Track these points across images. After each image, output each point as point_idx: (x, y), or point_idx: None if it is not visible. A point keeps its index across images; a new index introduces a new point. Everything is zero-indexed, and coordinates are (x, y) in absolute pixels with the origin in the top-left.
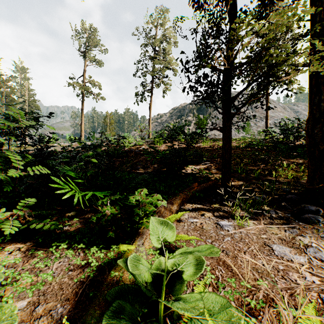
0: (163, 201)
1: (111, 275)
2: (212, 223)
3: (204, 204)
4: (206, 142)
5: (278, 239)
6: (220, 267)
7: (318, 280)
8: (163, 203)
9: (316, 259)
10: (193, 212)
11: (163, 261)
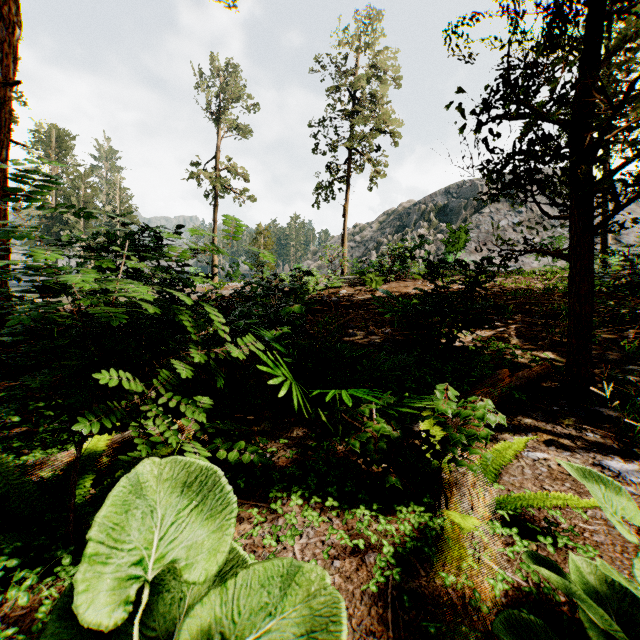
0: (499, 414)
1: (445, 581)
2: (586, 463)
3: (536, 417)
4: None
5: None
6: None
7: None
8: (500, 419)
9: None
10: (522, 435)
11: (578, 564)
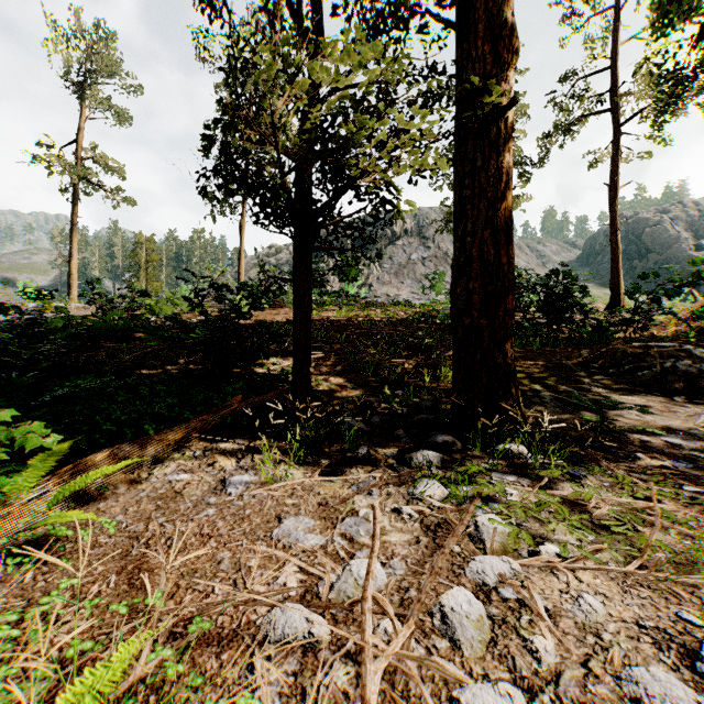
0: (49, 438)
1: None
2: (216, 480)
3: (238, 440)
4: (350, 309)
5: (316, 504)
6: (116, 575)
7: (299, 580)
8: (47, 443)
9: (346, 538)
10: (198, 459)
11: None
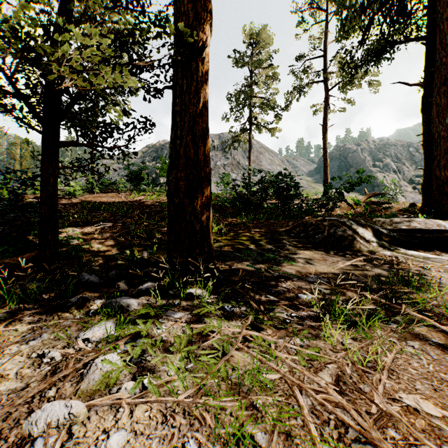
0: None
1: None
2: None
3: None
4: (161, 194)
5: None
6: None
7: None
8: None
9: None
10: None
11: None
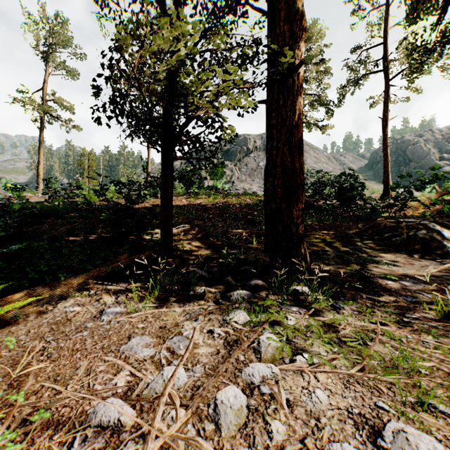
0: None
1: None
2: (97, 310)
3: (121, 284)
4: (216, 197)
5: (158, 327)
6: (3, 378)
7: (127, 381)
8: None
9: (170, 351)
10: (91, 296)
11: None
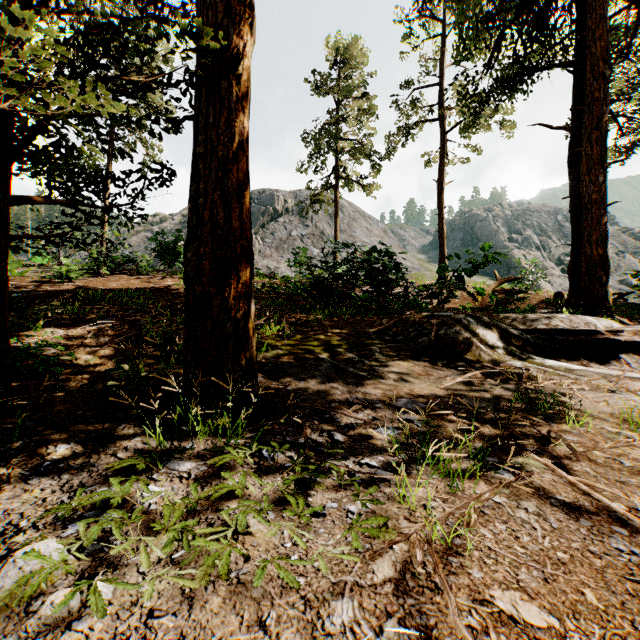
0: None
1: None
2: None
3: None
4: None
5: None
6: None
7: None
8: None
9: None
10: None
11: None
